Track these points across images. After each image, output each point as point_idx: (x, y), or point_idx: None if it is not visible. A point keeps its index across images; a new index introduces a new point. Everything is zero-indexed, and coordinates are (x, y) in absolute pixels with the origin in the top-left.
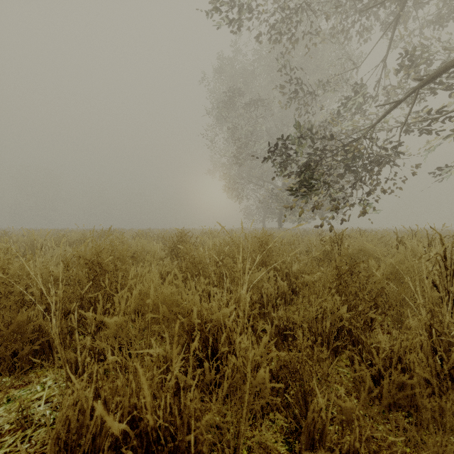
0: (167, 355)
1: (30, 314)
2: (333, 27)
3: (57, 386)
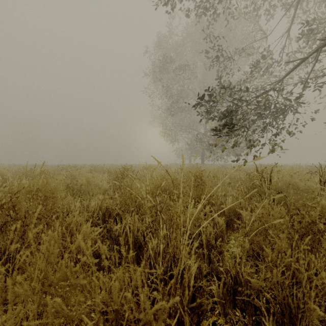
0: None
1: None
2: (246, 5)
3: None
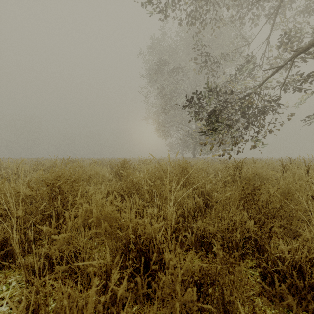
0: (108, 263)
1: (3, 225)
2: (232, 15)
3: (20, 286)
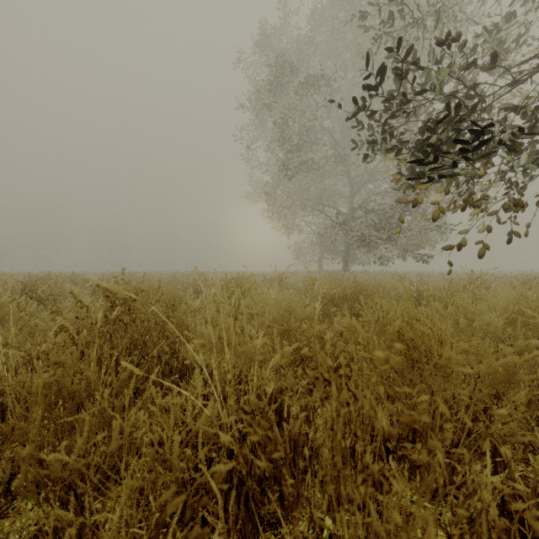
0: None
1: None
2: None
3: None
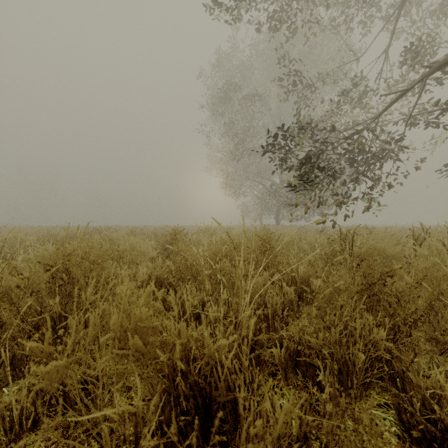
0: (138, 410)
1: None
2: (333, 17)
3: None
